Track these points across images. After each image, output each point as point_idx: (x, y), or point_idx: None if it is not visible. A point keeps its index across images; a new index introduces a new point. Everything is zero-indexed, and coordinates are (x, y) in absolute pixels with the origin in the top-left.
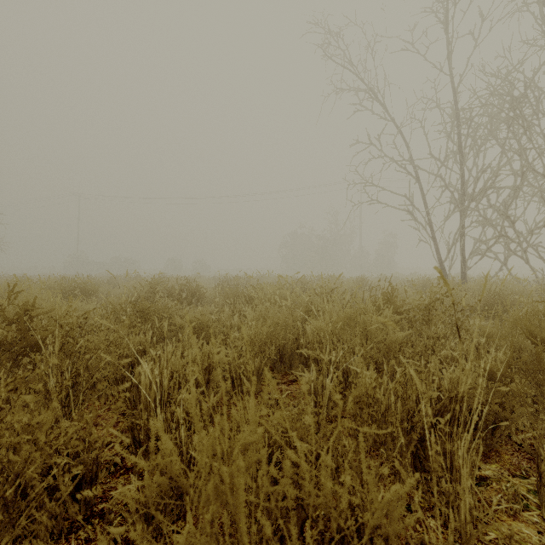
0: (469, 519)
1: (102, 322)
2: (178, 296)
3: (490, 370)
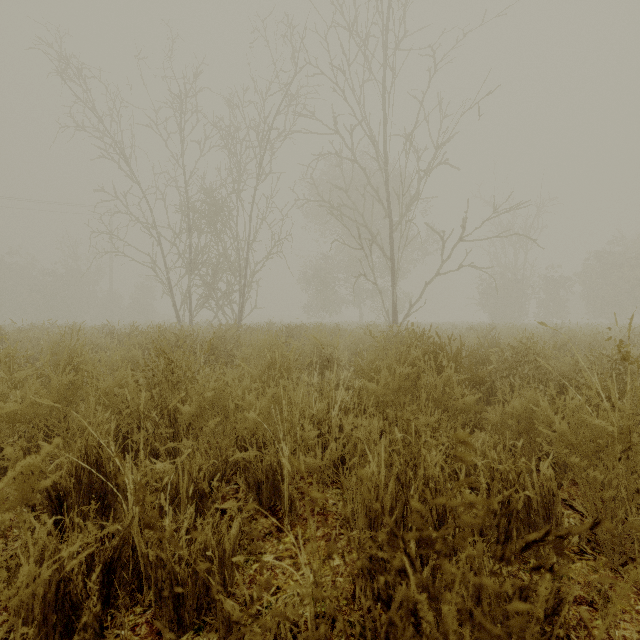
0: None
1: None
2: None
3: None
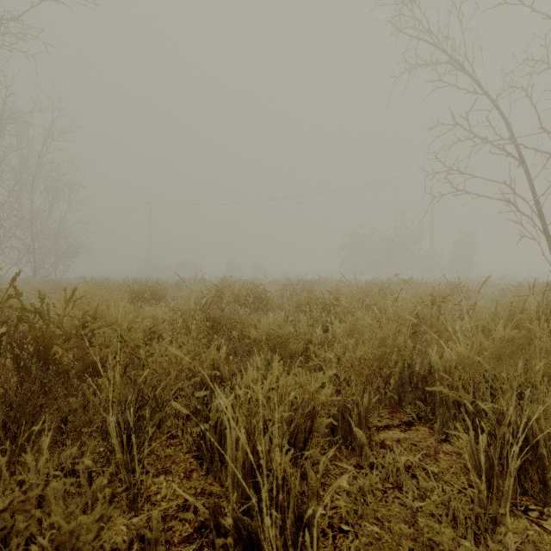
0: None
1: (174, 352)
2: (245, 301)
3: None
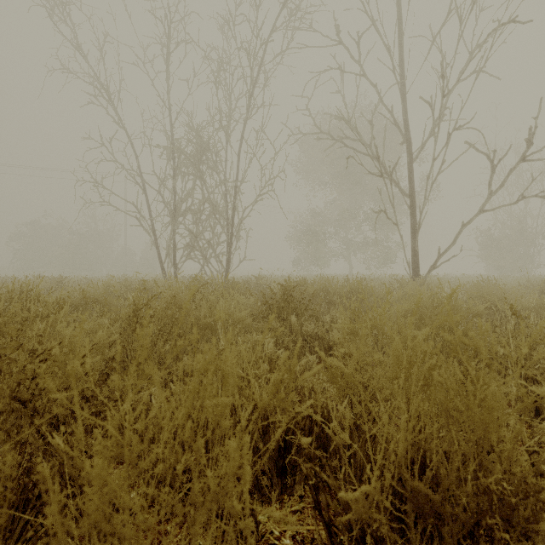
0: None
1: None
2: None
3: None
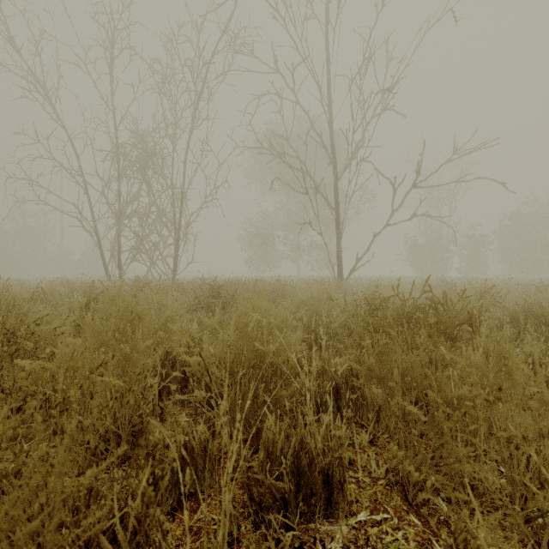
0: None
1: None
2: None
3: None
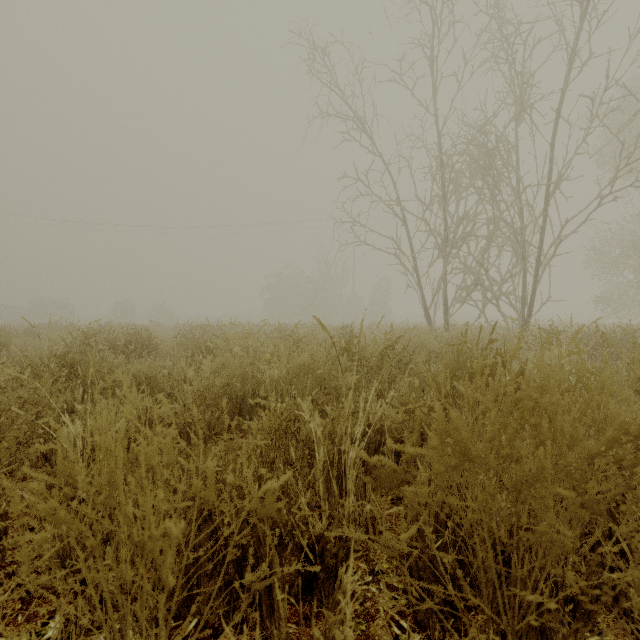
0: (371, 526)
1: (13, 373)
2: (123, 349)
3: (405, 404)
